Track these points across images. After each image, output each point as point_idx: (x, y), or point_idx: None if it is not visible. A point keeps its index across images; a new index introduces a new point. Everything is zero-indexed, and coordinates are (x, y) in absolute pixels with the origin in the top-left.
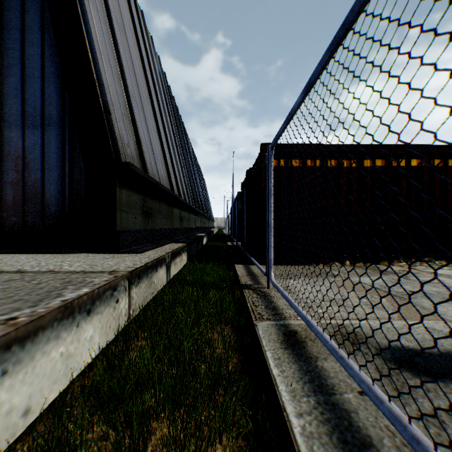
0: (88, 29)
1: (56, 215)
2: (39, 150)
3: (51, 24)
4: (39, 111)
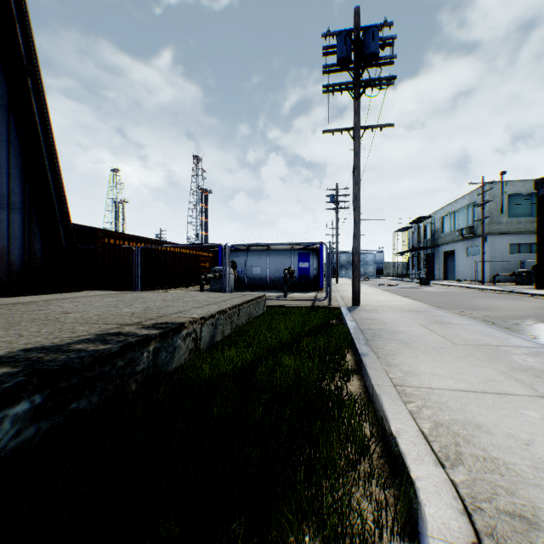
0: (60, 166)
1: (20, 271)
2: (6, 225)
3: (16, 139)
4: (6, 197)
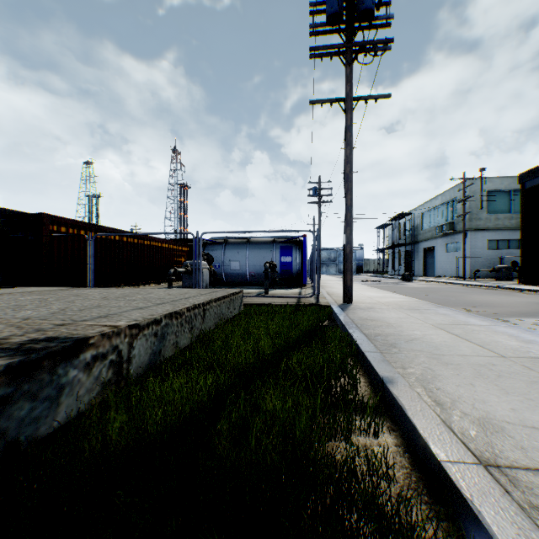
0: None
1: None
2: None
3: None
4: None
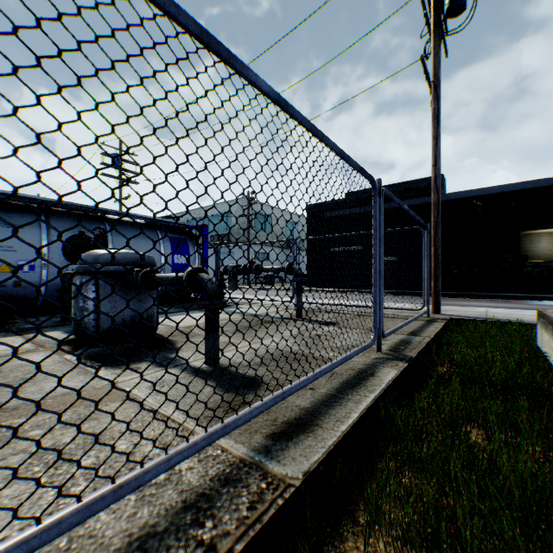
0: None
1: None
2: None
3: None
4: None
